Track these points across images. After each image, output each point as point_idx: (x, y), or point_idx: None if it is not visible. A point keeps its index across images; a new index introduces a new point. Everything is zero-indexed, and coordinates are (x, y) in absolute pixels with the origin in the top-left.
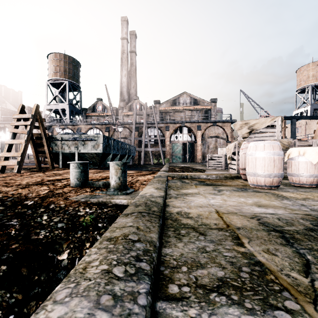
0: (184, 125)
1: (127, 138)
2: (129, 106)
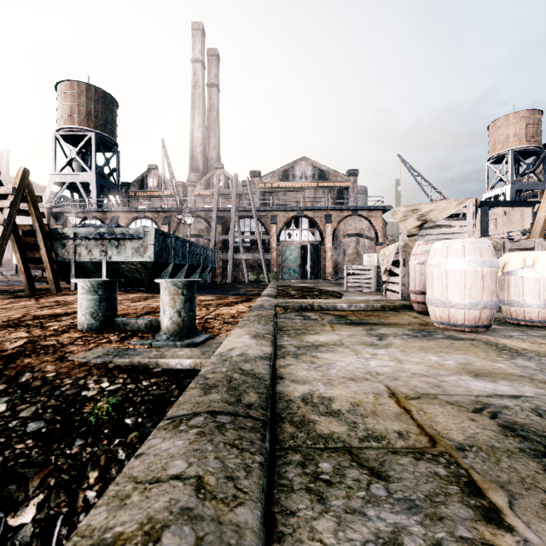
0: (303, 215)
1: (202, 237)
2: (206, 180)
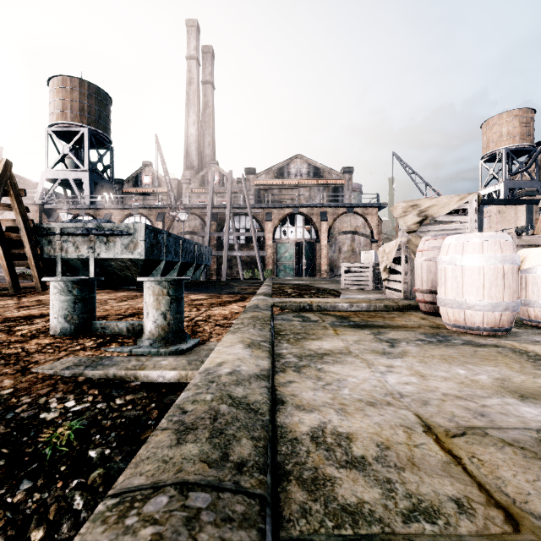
0: (298, 212)
1: (197, 234)
2: (201, 177)
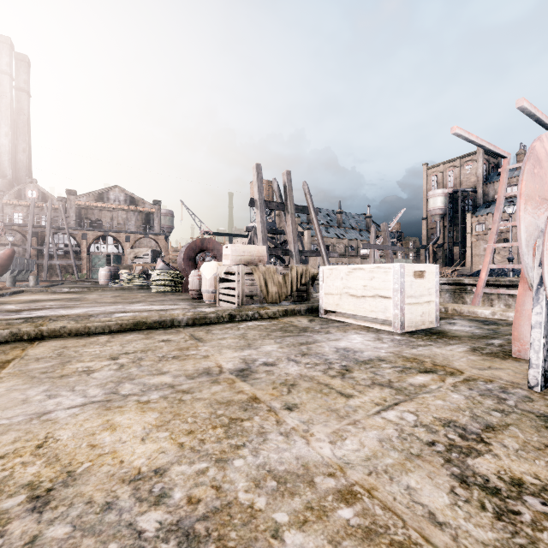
0: (109, 235)
1: (17, 246)
2: (17, 191)
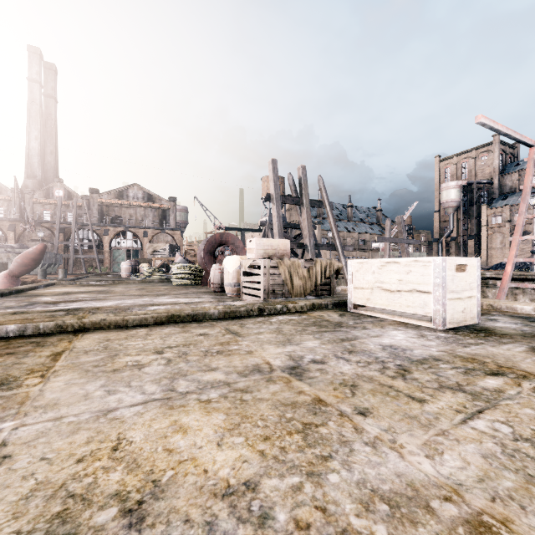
0: (128, 230)
1: (46, 241)
2: (46, 190)
